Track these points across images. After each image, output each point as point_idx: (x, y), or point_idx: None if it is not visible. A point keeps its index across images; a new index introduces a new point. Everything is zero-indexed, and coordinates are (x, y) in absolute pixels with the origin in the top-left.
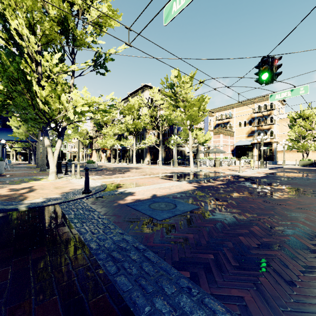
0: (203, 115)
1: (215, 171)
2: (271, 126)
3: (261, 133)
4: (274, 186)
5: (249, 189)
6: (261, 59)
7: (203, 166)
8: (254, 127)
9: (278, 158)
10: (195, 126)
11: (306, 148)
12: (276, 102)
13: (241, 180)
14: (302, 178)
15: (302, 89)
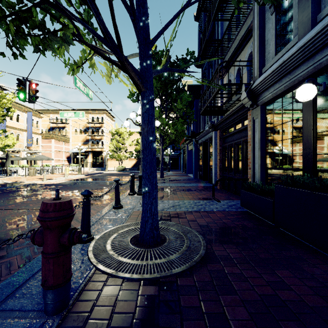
0: (7, 115)
1: (18, 181)
2: (102, 137)
3: (94, 142)
4: (41, 192)
5: (1, 199)
6: (18, 79)
7: (16, 175)
8: (88, 136)
9: (108, 165)
10: (12, 126)
11: (121, 158)
12: (105, 118)
13: (20, 190)
14: (87, 182)
15: (81, 114)
